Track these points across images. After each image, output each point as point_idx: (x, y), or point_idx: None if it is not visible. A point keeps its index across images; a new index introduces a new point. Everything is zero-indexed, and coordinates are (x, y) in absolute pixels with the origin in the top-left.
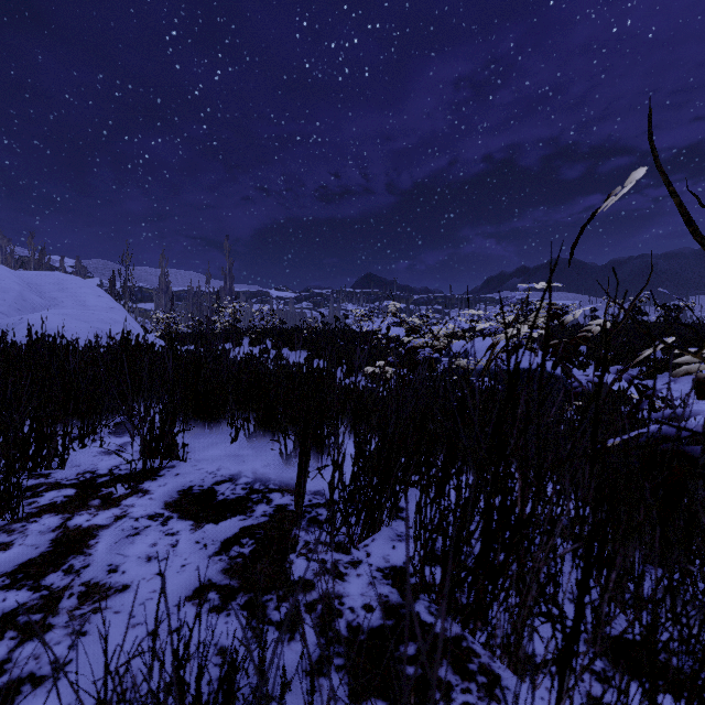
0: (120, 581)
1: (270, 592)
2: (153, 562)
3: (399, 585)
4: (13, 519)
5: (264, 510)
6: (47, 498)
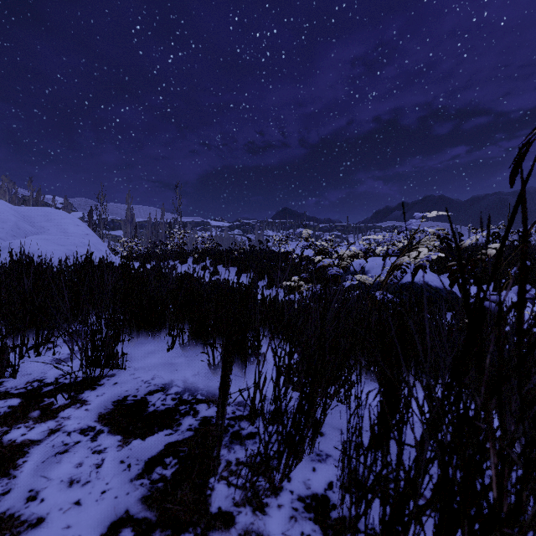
0: (36, 512)
1: (187, 528)
2: (74, 487)
3: (321, 520)
4: None
5: (190, 423)
6: None
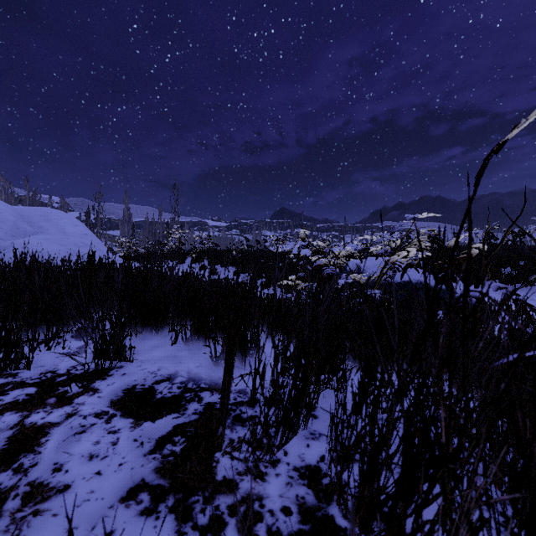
0: (62, 480)
1: (197, 492)
2: (94, 460)
3: (314, 486)
4: None
5: (195, 408)
6: (12, 396)
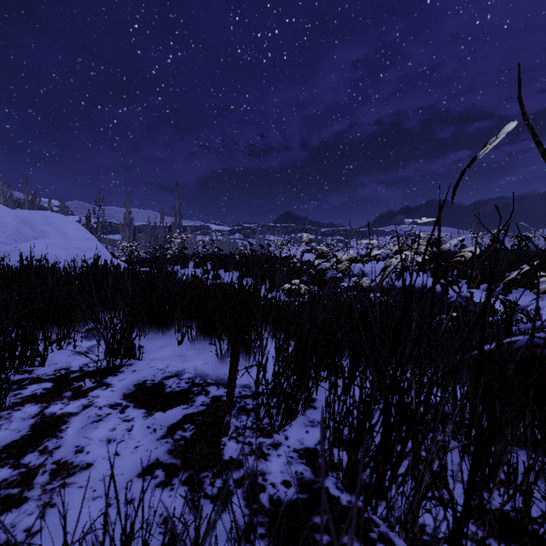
0: (85, 460)
1: (206, 469)
2: (112, 444)
3: (311, 464)
4: (1, 408)
5: (203, 400)
6: (30, 390)
